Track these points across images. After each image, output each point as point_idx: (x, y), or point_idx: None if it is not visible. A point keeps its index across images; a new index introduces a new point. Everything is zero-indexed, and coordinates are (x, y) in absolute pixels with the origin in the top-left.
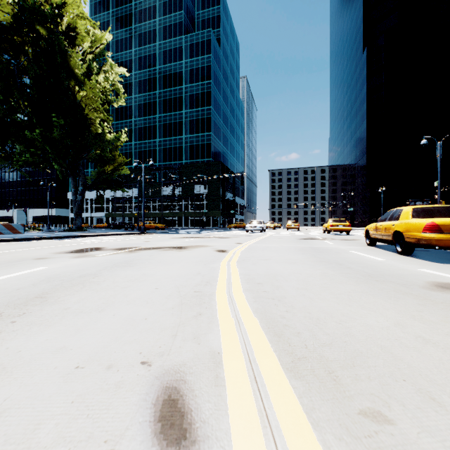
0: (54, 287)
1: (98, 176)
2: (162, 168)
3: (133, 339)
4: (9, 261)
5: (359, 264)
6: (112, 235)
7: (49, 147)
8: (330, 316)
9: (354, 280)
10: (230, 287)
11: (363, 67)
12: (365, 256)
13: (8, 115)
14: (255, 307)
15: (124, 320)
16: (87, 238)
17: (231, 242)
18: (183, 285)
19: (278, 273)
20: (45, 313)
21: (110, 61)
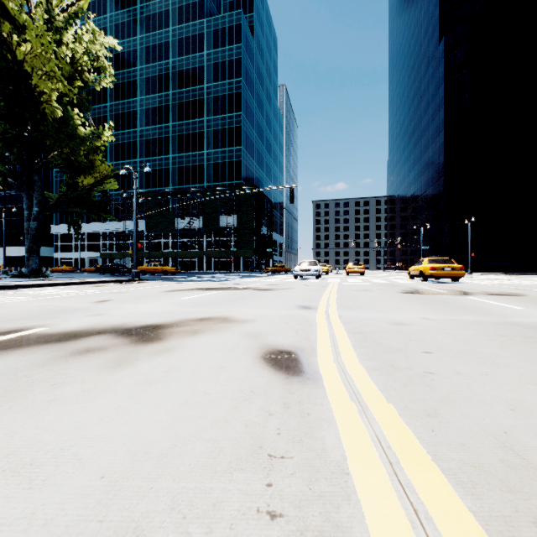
0: None
1: (65, 191)
2: (176, 192)
3: None
4: None
5: None
6: (71, 285)
7: None
8: None
9: None
10: None
11: (439, 64)
12: None
13: None
14: None
15: None
16: (7, 290)
17: (288, 305)
18: None
19: None
20: None
21: (91, 25)
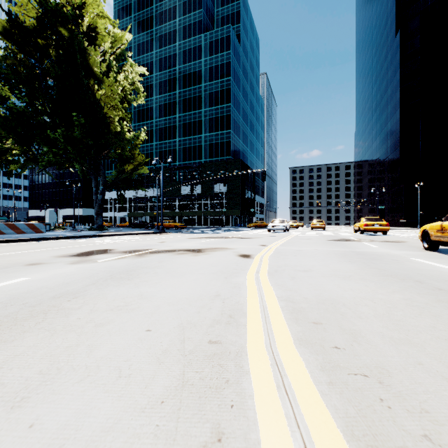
0: None
1: (117, 175)
2: (181, 167)
3: None
4: None
5: (447, 281)
6: (130, 235)
7: (70, 146)
8: None
9: None
10: (269, 333)
11: (396, 52)
12: (440, 267)
13: (33, 117)
14: (341, 411)
15: None
16: (104, 237)
17: (254, 244)
18: (193, 322)
19: (335, 297)
20: None
21: (130, 61)
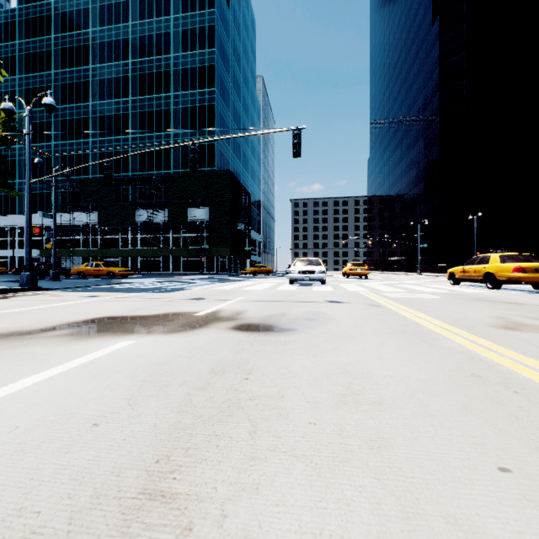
0: None
1: None
2: (135, 179)
3: None
4: None
5: None
6: None
7: None
8: None
9: None
10: None
11: (433, 47)
12: None
13: None
14: None
15: None
16: None
17: None
18: None
19: None
20: None
21: None
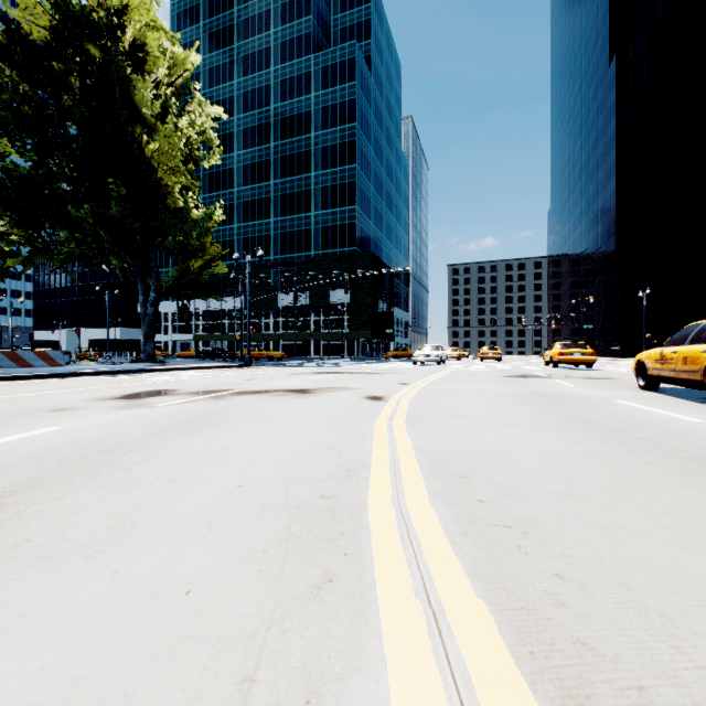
0: (37, 478)
1: (178, 276)
2: (279, 264)
3: (121, 697)
4: (4, 415)
5: (654, 429)
6: (199, 369)
7: (104, 231)
8: (697, 605)
9: (672, 471)
10: (399, 487)
11: (610, 88)
12: (652, 411)
13: (44, 184)
14: (470, 557)
15: (130, 594)
16: (158, 373)
17: (391, 382)
18: (299, 476)
19: (493, 448)
20: None
21: (197, 97)
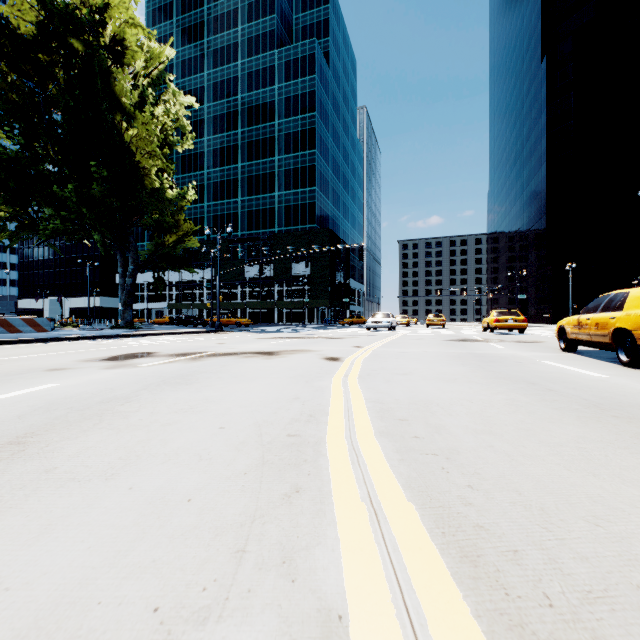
0: (50, 423)
1: (155, 250)
2: (245, 239)
3: (151, 562)
4: (7, 374)
5: (565, 383)
6: (174, 335)
7: (87, 209)
8: (567, 503)
9: (572, 414)
10: (351, 428)
11: (541, 85)
12: (567, 369)
13: (31, 166)
14: (405, 475)
15: (145, 502)
16: (137, 338)
17: (346, 346)
18: (269, 420)
19: (430, 399)
20: (5, 481)
21: (172, 87)
